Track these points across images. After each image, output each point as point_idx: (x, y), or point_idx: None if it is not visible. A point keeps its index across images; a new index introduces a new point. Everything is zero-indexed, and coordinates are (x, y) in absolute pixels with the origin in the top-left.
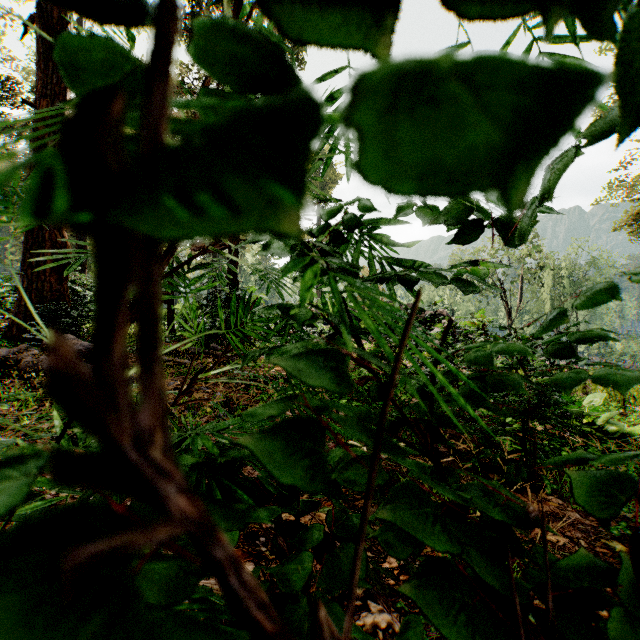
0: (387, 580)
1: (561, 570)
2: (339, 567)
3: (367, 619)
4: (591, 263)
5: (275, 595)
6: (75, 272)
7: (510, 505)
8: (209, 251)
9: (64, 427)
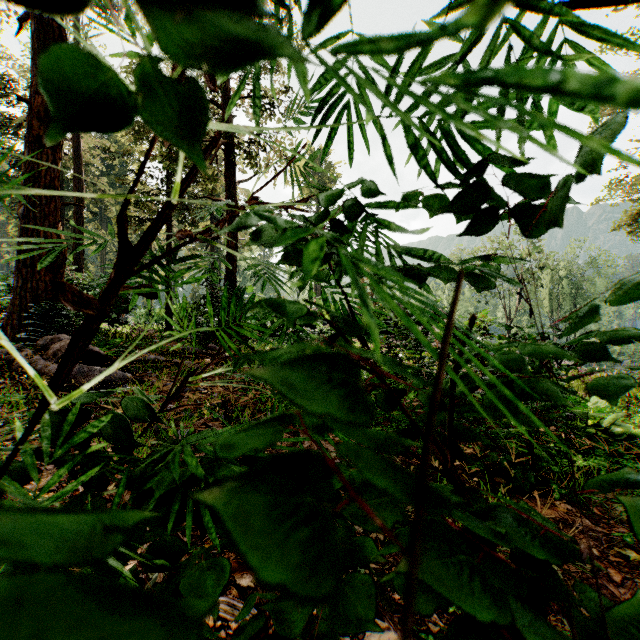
0: (392, 594)
1: (633, 627)
2: (349, 606)
3: (372, 638)
4: (589, 263)
5: (274, 635)
6: (72, 271)
7: (552, 534)
8: (200, 239)
9: (18, 445)
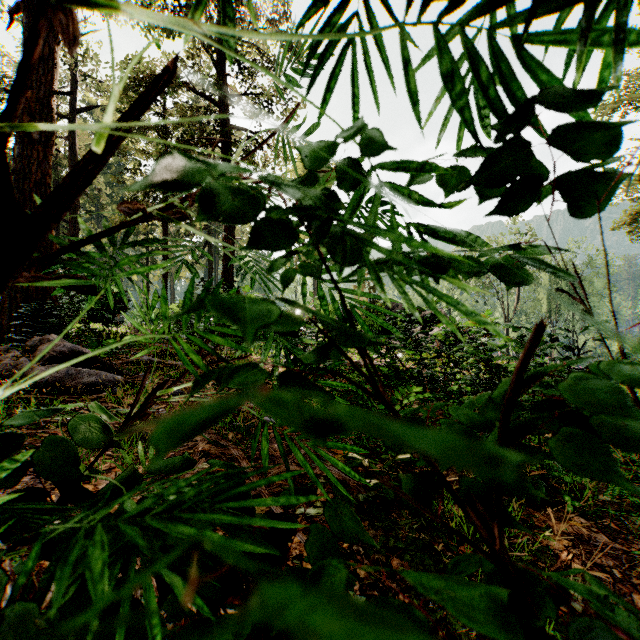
0: None
1: None
2: None
3: None
4: (588, 263)
5: None
6: None
7: None
8: (156, 218)
9: None
